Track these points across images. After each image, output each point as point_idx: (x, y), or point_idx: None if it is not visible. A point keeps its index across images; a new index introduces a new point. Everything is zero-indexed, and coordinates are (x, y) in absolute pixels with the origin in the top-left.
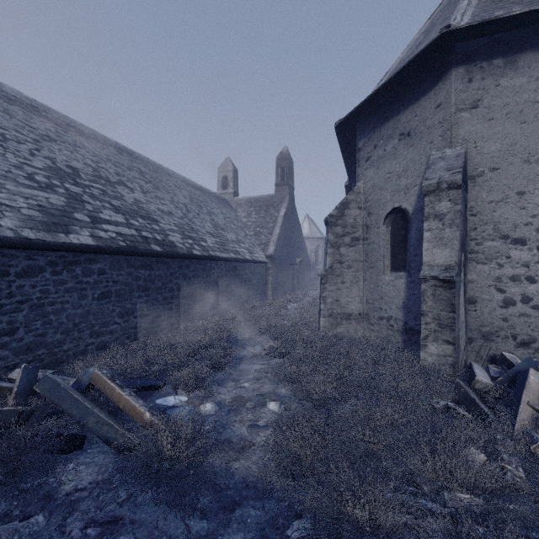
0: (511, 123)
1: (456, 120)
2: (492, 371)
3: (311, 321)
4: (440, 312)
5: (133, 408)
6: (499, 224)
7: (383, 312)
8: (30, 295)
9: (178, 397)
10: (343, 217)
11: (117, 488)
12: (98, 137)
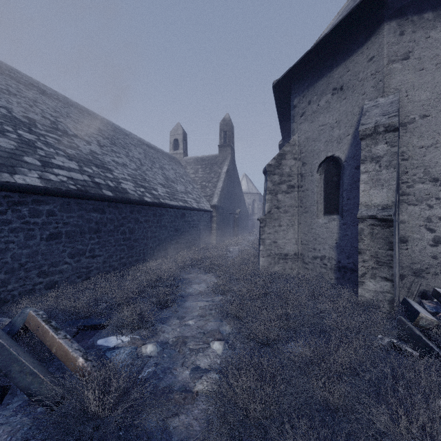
0: (440, 73)
1: (389, 70)
2: (427, 307)
3: (250, 261)
4: (377, 250)
5: (66, 352)
6: (429, 168)
7: (317, 252)
8: None
9: (120, 337)
10: (280, 167)
11: None
12: (61, 98)
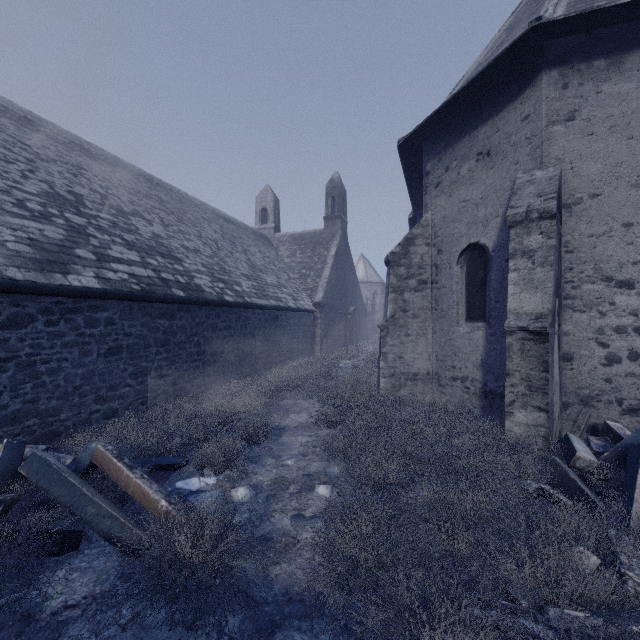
0: (616, 138)
1: (548, 134)
2: (594, 445)
3: (368, 382)
4: (529, 372)
5: (145, 494)
6: (601, 263)
7: (457, 372)
8: (17, 350)
9: (203, 479)
10: (407, 256)
11: (120, 603)
12: (110, 159)
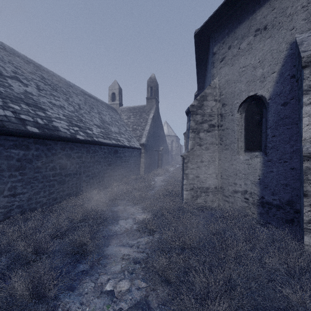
0: None
1: None
2: None
3: (174, 192)
4: None
5: None
6: None
7: (238, 187)
8: None
9: None
10: (202, 107)
11: None
12: (7, 49)
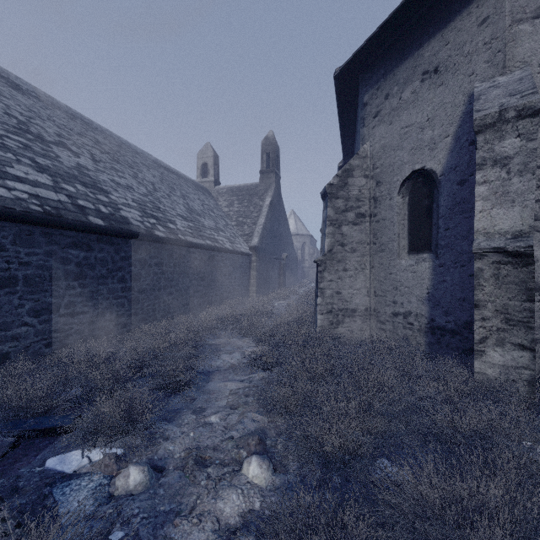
0: None
1: (513, 35)
2: None
3: (303, 319)
4: (507, 302)
5: None
6: None
7: (398, 307)
8: None
9: (88, 453)
10: (345, 187)
11: None
12: (42, 97)
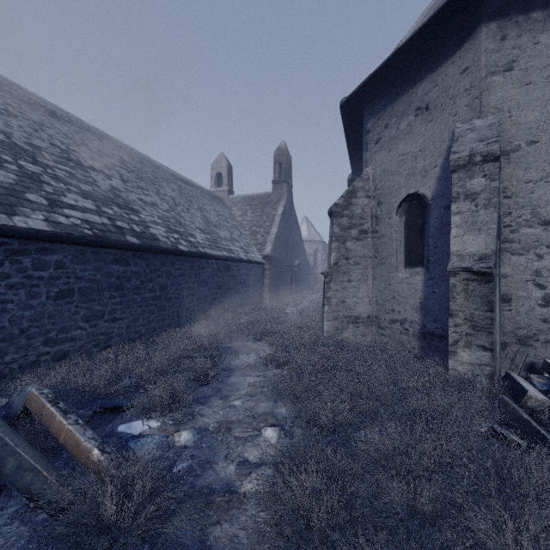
0: None
1: (487, 85)
2: (537, 383)
3: (312, 325)
4: (473, 312)
5: (77, 442)
6: (539, 207)
7: (396, 314)
8: None
9: (147, 422)
10: (349, 207)
11: None
12: (74, 121)
